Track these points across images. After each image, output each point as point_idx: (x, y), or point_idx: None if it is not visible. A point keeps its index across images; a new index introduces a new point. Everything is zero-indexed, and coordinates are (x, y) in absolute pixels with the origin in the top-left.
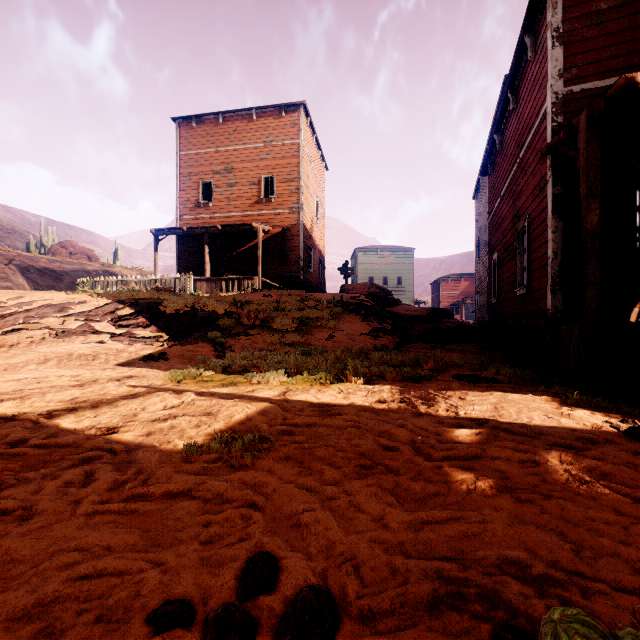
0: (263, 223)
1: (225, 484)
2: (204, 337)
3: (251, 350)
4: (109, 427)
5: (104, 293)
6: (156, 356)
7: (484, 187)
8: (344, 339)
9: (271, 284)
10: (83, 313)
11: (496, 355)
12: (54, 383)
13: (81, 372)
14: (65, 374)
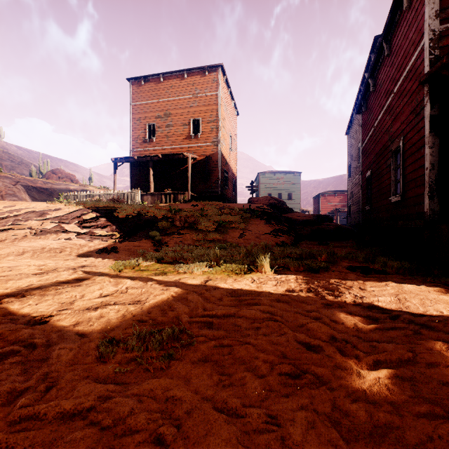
0: (192, 153)
1: (131, 403)
2: (146, 235)
3: (181, 245)
4: (43, 316)
5: (74, 203)
6: (108, 250)
7: (355, 125)
8: (252, 237)
9: (197, 197)
10: (57, 217)
11: (373, 250)
12: (21, 271)
13: (47, 262)
14: (34, 264)
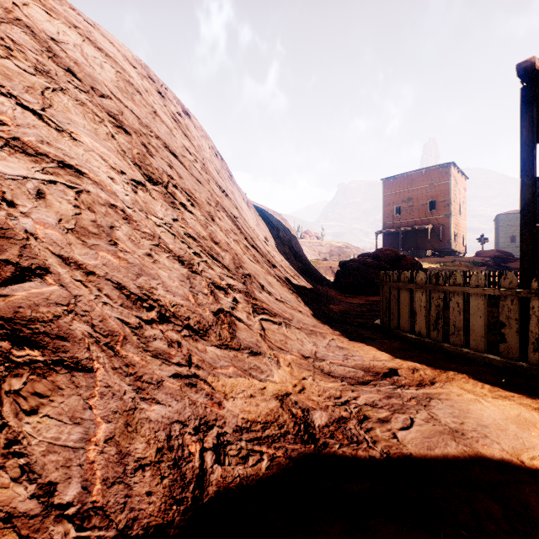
0: (428, 223)
1: None
2: None
3: None
4: None
5: None
6: None
7: None
8: None
9: (433, 252)
10: None
11: None
12: None
13: None
14: None
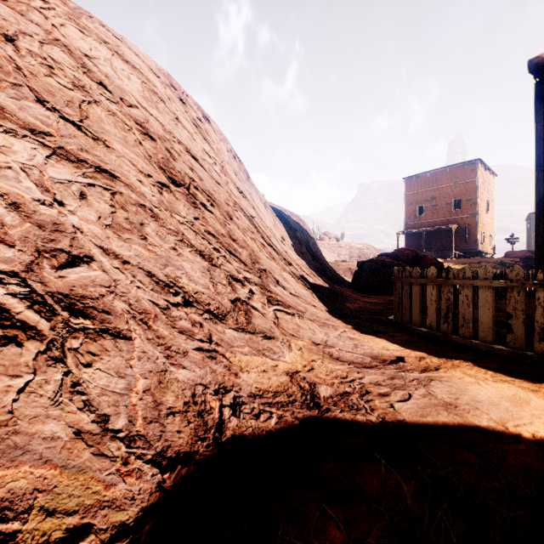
0: (453, 223)
1: None
2: None
3: None
4: None
5: None
6: None
7: None
8: None
9: (458, 253)
10: None
11: None
12: None
13: None
14: None
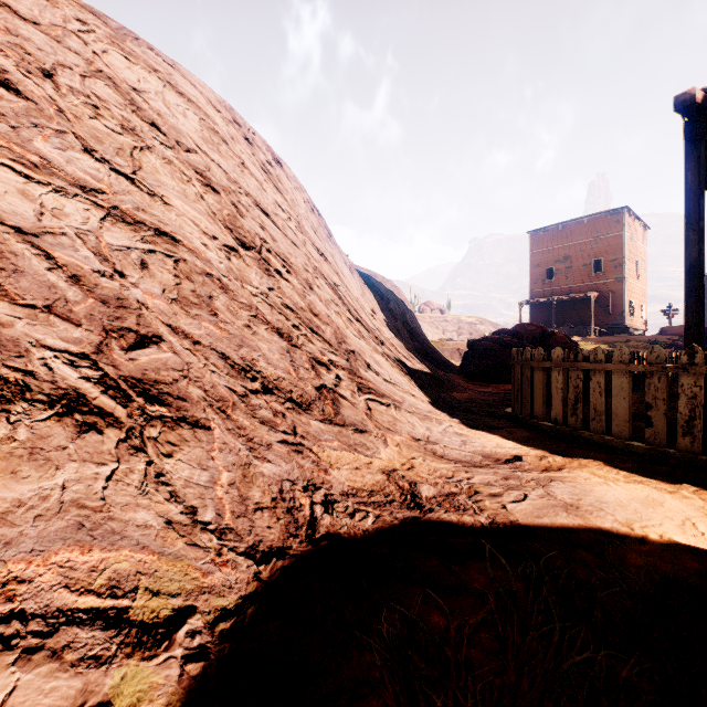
0: (592, 290)
1: None
2: None
3: None
4: None
5: None
6: None
7: None
8: None
9: (599, 329)
10: None
11: None
12: None
13: None
14: None
